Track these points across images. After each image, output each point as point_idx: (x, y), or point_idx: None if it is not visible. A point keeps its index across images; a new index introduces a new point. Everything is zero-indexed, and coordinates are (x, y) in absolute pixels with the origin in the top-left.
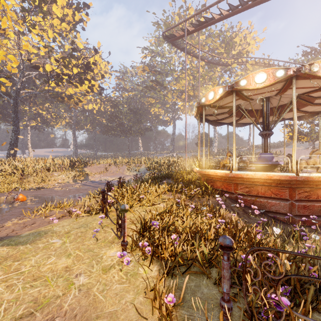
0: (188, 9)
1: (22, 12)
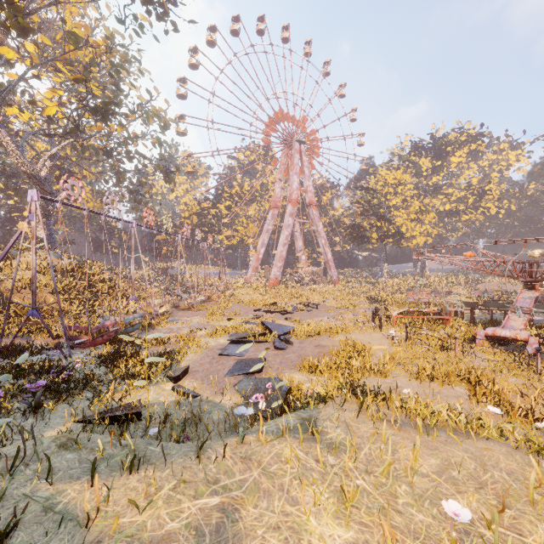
0: None
1: (430, 176)
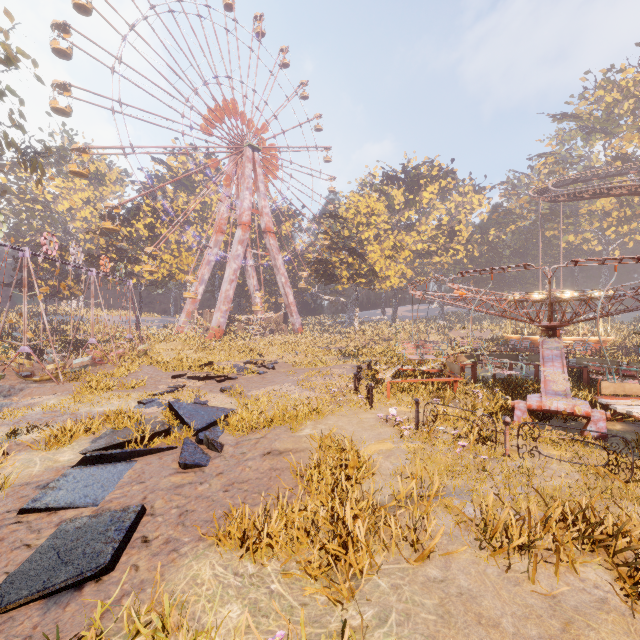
0: (622, 70)
1: (403, 211)
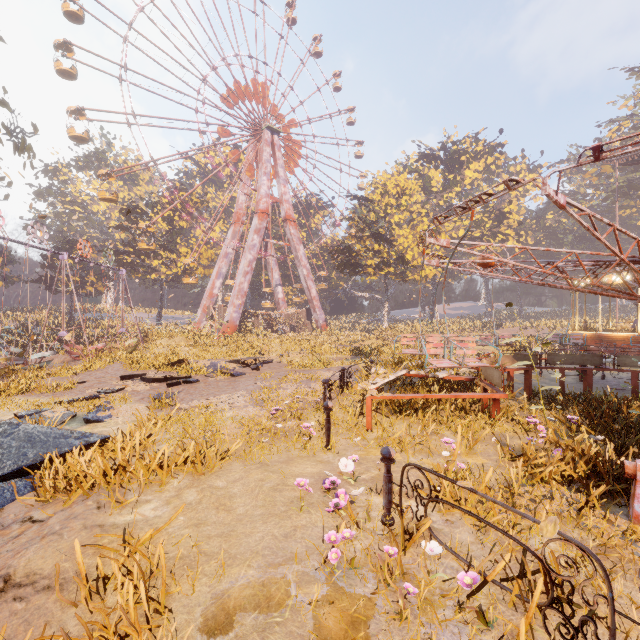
0: None
1: (441, 193)
